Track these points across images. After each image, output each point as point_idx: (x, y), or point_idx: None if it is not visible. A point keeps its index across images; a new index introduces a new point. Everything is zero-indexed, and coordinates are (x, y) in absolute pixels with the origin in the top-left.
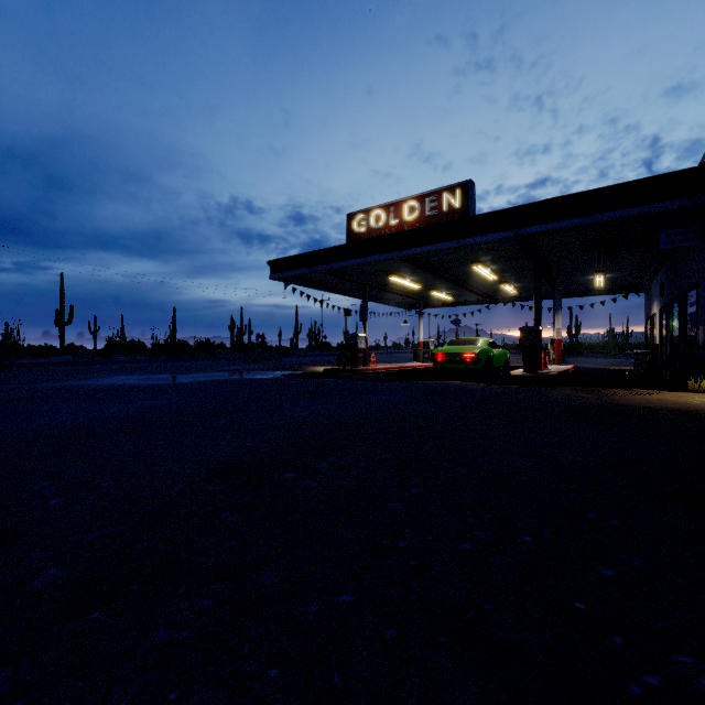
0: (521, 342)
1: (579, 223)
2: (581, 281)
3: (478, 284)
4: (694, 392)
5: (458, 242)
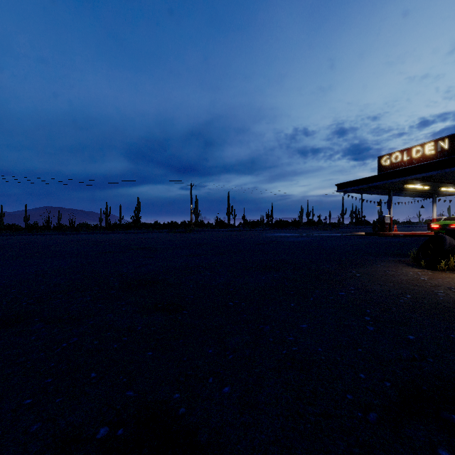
0: None
1: None
2: None
3: None
4: None
5: (440, 171)
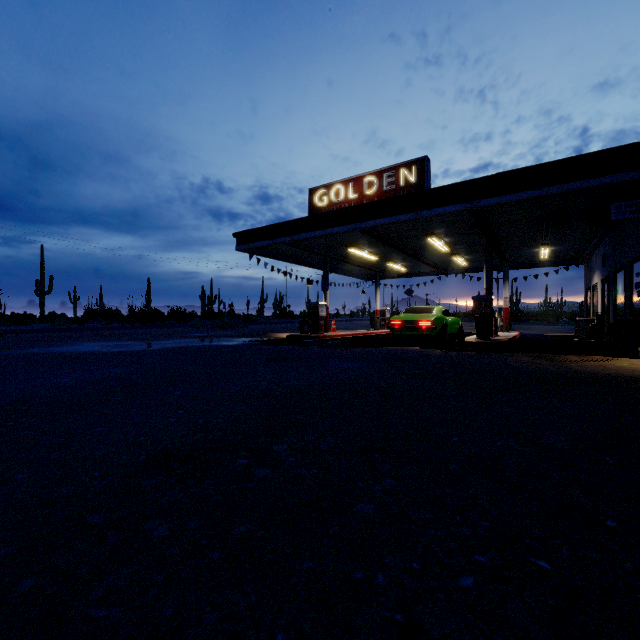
0: (474, 310)
1: (533, 195)
2: (526, 253)
3: (431, 256)
4: None
5: (416, 214)
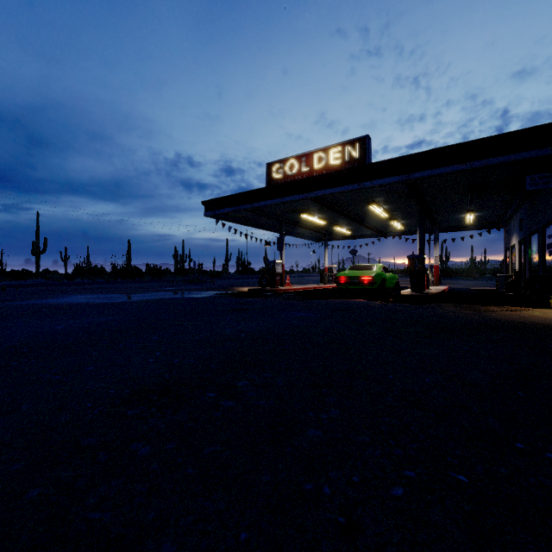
0: (409, 267)
1: (459, 168)
2: (454, 219)
3: (372, 221)
4: None
5: (358, 185)
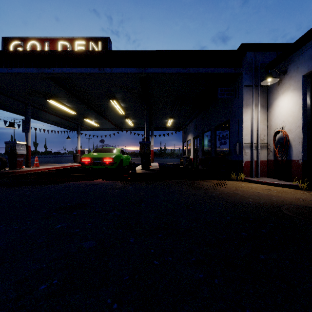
0: (140, 150)
1: (181, 71)
2: (161, 122)
3: (113, 117)
4: (234, 180)
5: (99, 69)
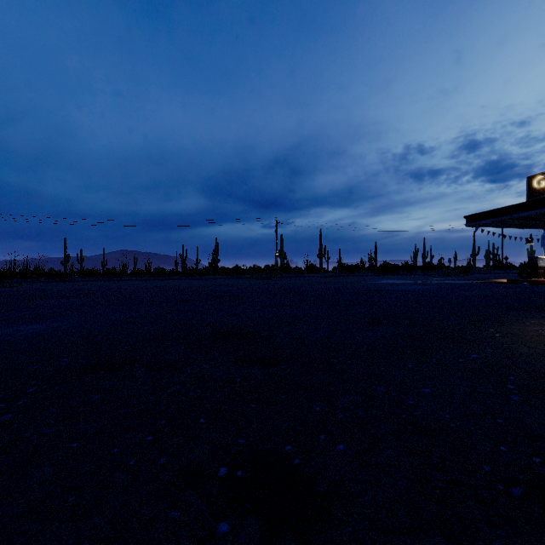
0: None
1: None
2: None
3: None
4: None
5: None
